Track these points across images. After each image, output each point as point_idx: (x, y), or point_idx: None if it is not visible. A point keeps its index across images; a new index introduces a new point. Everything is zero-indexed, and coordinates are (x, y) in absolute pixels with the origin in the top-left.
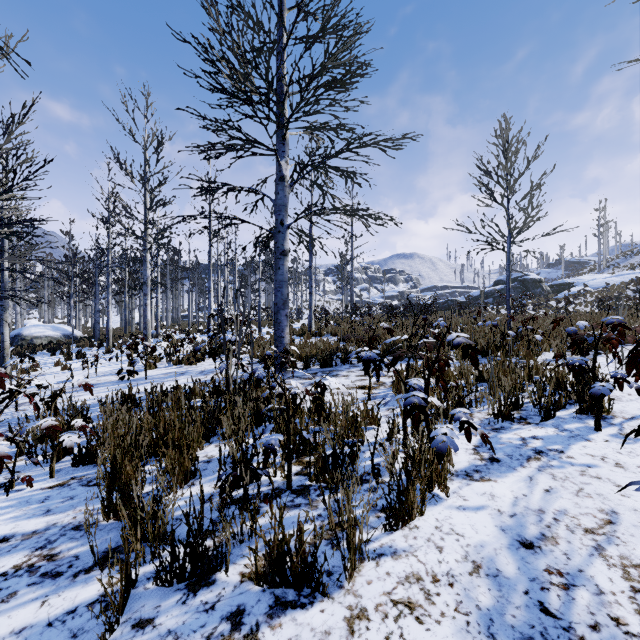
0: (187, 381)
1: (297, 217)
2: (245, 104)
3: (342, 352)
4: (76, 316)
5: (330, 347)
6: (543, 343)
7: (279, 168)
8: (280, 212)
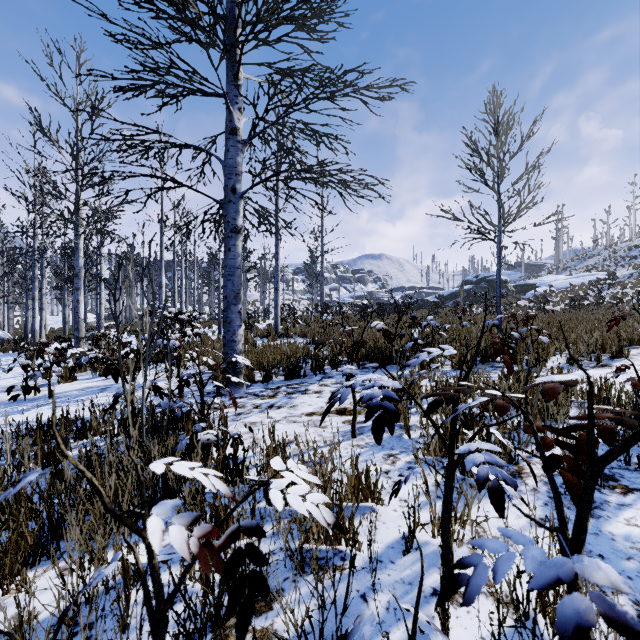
0: (83, 409)
1: (253, 181)
2: (178, 17)
3: (312, 358)
4: (4, 315)
5: (298, 351)
6: (547, 346)
7: (229, 117)
8: (231, 175)
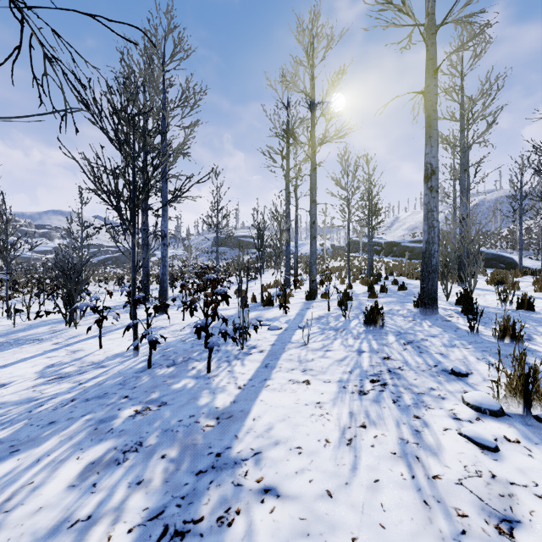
0: None
1: None
2: None
3: None
4: None
5: None
6: None
7: None
8: None
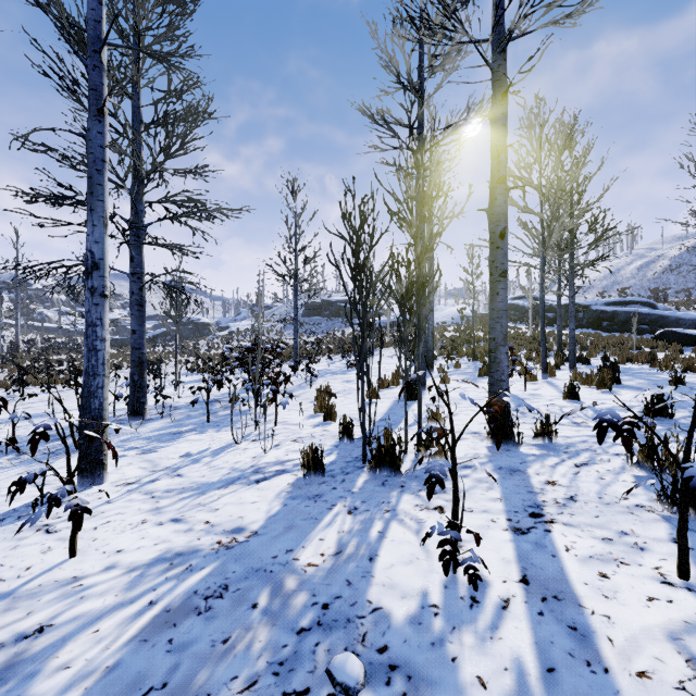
0: None
1: None
2: None
3: None
4: None
5: None
6: None
7: None
8: None
